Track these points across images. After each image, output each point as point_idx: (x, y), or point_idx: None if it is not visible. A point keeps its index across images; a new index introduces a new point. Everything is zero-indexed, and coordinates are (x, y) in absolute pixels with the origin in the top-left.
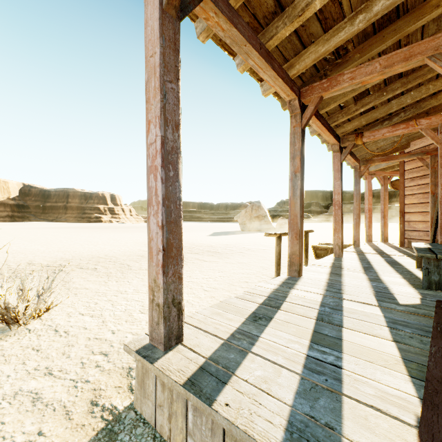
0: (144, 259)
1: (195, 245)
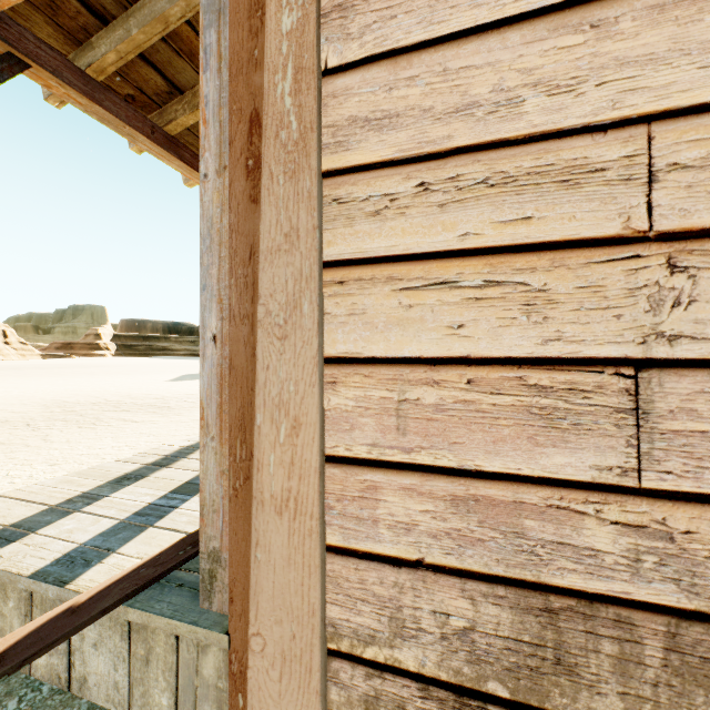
0: (7, 426)
1: (132, 397)
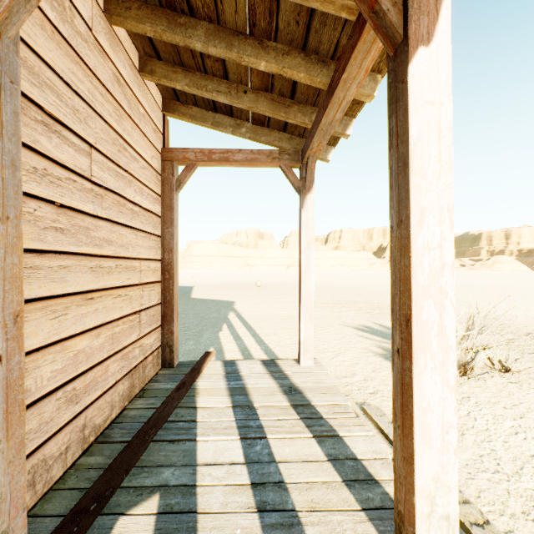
0: None
1: None
